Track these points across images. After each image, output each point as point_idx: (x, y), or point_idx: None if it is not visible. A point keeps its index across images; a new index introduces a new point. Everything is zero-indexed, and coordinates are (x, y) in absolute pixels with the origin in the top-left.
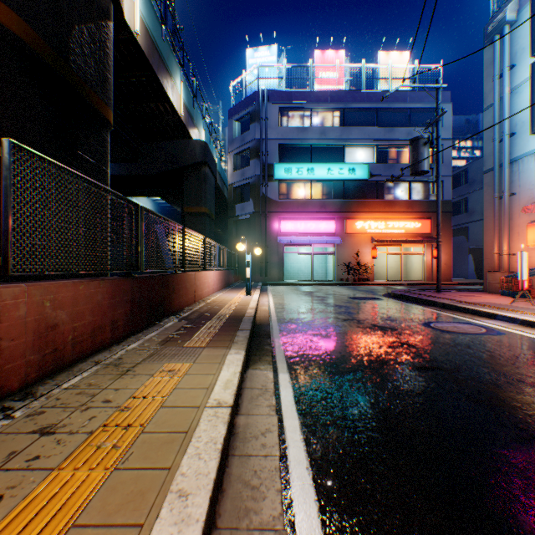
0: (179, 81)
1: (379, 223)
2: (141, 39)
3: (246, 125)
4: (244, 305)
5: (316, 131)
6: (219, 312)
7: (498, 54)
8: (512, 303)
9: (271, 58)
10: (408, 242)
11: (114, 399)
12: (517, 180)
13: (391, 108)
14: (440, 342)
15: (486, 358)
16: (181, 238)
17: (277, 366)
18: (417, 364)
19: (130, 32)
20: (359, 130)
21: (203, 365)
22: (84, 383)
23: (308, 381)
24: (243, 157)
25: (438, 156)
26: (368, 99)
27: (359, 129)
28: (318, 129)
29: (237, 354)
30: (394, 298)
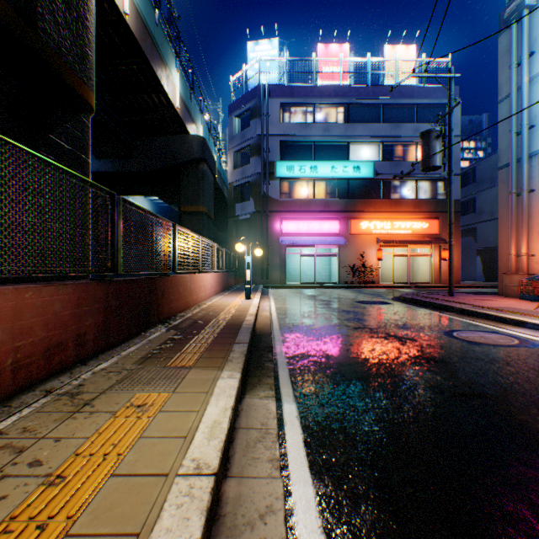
0: (175, 71)
1: (385, 223)
2: (131, 21)
3: (246, 122)
4: (243, 311)
5: (319, 128)
6: (214, 319)
7: (515, 42)
8: (536, 309)
9: (272, 52)
10: (415, 242)
11: (46, 460)
12: (537, 176)
13: (397, 103)
14: (472, 357)
15: (536, 379)
16: (172, 236)
17: (280, 392)
18: (454, 388)
19: (119, 12)
20: (364, 127)
21: (185, 396)
22: (16, 427)
23: (320, 416)
24: (244, 155)
25: (451, 151)
26: (373, 95)
27: (364, 125)
28: (322, 126)
29: (231, 377)
30: (405, 302)
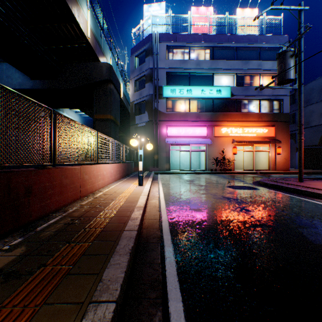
0: (85, 8)
1: (238, 129)
2: None
3: (143, 60)
4: (132, 202)
5: (193, 63)
6: (95, 217)
7: None
8: None
9: (160, 12)
10: (259, 142)
11: None
12: None
13: (247, 47)
14: None
15: None
16: (48, 124)
17: None
18: None
19: None
20: (223, 62)
21: None
22: None
23: None
24: (141, 82)
25: (301, 67)
26: (230, 40)
27: (224, 61)
28: (195, 62)
29: None
30: (267, 187)
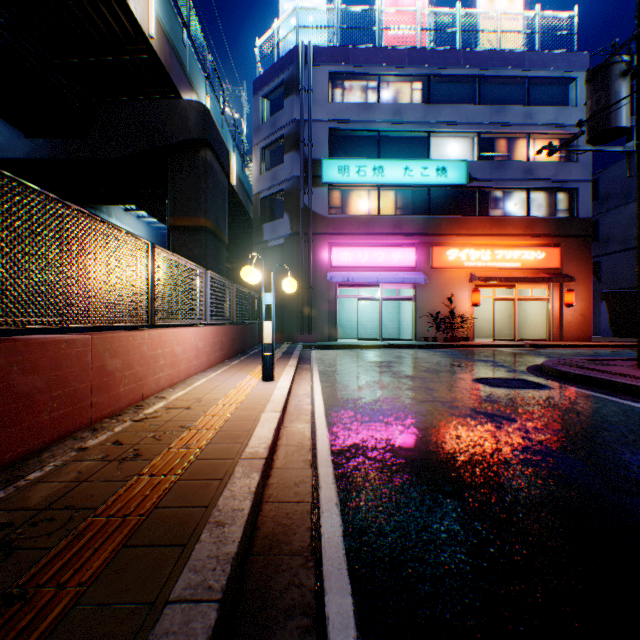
0: None
1: (483, 252)
2: None
3: (279, 104)
4: (235, 436)
5: (386, 110)
6: (93, 512)
7: None
8: None
9: (317, 1)
10: (528, 280)
11: None
12: None
13: (501, 76)
14: None
15: None
16: None
17: None
18: None
19: None
20: (451, 110)
21: None
22: None
23: None
24: (275, 153)
25: None
26: (465, 63)
27: (453, 107)
28: (390, 107)
29: None
30: (568, 381)
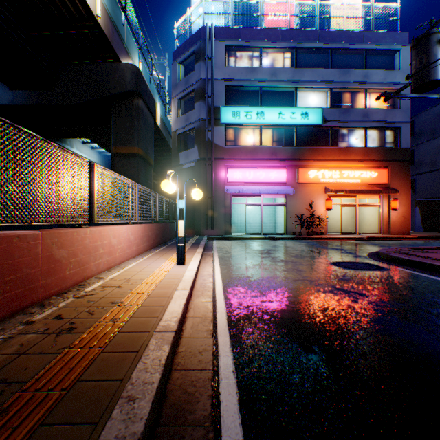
0: None
1: (334, 172)
2: None
3: (190, 68)
4: (152, 311)
5: (266, 72)
6: (22, 387)
7: None
8: None
9: None
10: (365, 192)
11: None
12: None
13: (346, 48)
14: None
15: None
16: None
17: None
18: None
19: None
20: (312, 72)
21: None
22: None
23: None
24: (188, 102)
25: None
26: (321, 39)
27: (313, 70)
28: (269, 70)
29: None
30: (399, 264)
